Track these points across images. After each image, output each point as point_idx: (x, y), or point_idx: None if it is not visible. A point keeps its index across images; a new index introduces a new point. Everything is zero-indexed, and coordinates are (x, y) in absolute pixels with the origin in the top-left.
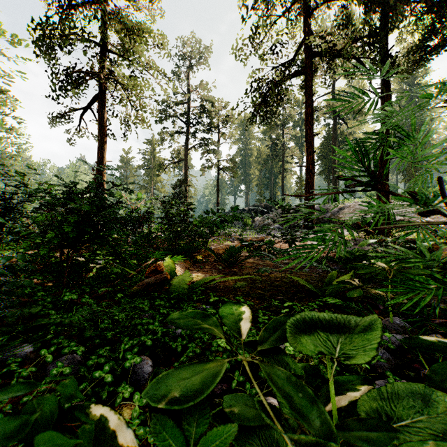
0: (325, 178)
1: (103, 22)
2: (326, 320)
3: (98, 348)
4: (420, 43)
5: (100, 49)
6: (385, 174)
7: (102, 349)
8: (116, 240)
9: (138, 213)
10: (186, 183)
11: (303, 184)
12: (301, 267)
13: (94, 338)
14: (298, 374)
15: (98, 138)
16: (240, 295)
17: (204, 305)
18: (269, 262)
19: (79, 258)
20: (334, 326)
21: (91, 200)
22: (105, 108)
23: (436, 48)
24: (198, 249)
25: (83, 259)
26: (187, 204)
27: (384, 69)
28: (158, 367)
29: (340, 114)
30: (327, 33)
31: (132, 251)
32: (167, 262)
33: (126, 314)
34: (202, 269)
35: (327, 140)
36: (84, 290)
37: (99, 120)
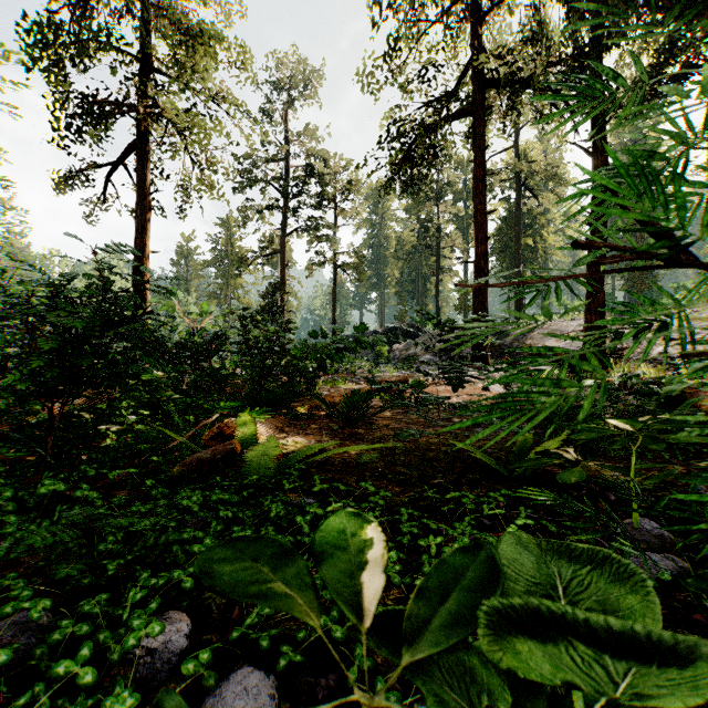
0: (503, 282)
1: (144, 23)
2: (610, 629)
3: (91, 593)
4: (653, 70)
5: (140, 66)
6: (702, 227)
7: (90, 601)
8: (145, 382)
9: (203, 336)
10: (284, 289)
11: (469, 292)
12: (470, 426)
13: (82, 574)
14: (499, 707)
15: (137, 213)
16: (368, 478)
17: (302, 499)
18: (417, 417)
19: (85, 413)
20: (634, 644)
21: (99, 309)
22: (147, 164)
23: (677, 78)
24: (298, 396)
25: (92, 415)
26: (282, 322)
27: (673, 13)
28: (168, 687)
29: (527, 183)
30: (509, 50)
31: (182, 401)
32: (241, 419)
33: (153, 521)
34: (304, 431)
35: (507, 223)
36: (86, 472)
37: (138, 183)
